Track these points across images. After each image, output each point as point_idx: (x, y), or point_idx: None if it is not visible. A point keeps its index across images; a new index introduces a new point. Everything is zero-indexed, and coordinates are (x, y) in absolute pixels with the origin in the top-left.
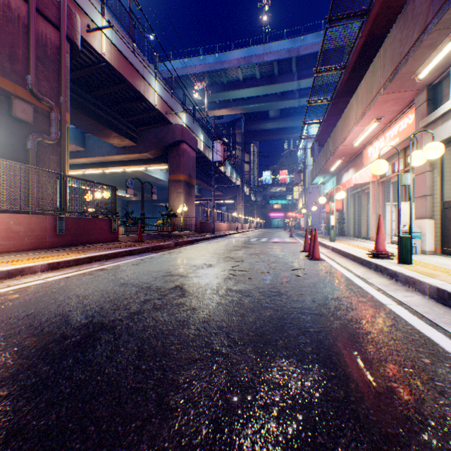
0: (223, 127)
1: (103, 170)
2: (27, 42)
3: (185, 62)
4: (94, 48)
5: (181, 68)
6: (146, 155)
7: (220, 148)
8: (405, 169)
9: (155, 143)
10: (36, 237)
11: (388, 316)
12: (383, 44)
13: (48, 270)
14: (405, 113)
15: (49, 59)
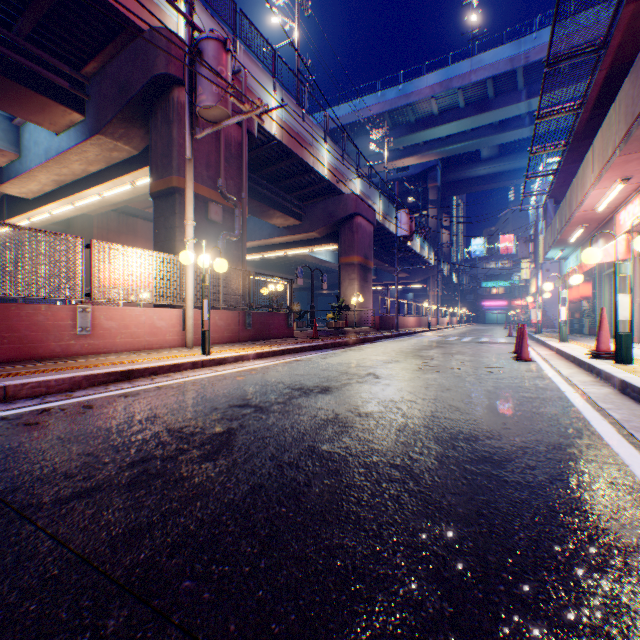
0: (408, 181)
1: (263, 255)
2: (218, 147)
3: (357, 103)
4: (265, 130)
5: (351, 112)
6: (312, 234)
7: (406, 219)
8: None
9: (323, 219)
10: (231, 331)
11: (555, 396)
12: (617, 95)
13: (256, 358)
14: None
15: (233, 157)
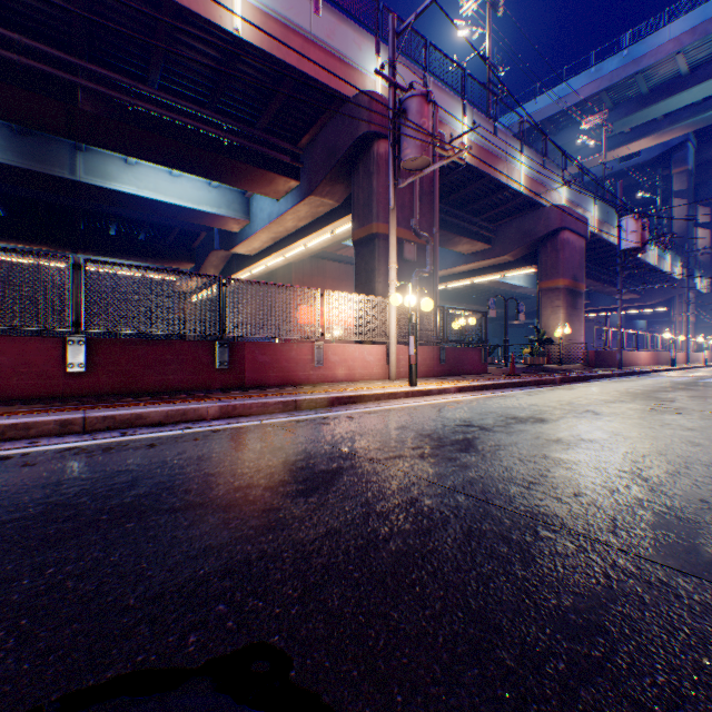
0: (637, 170)
1: (445, 286)
2: (410, 188)
3: (560, 90)
4: None
5: (552, 102)
6: (502, 258)
7: (633, 226)
8: None
9: (516, 240)
10: (426, 366)
11: None
12: None
13: (456, 392)
14: None
15: (424, 194)
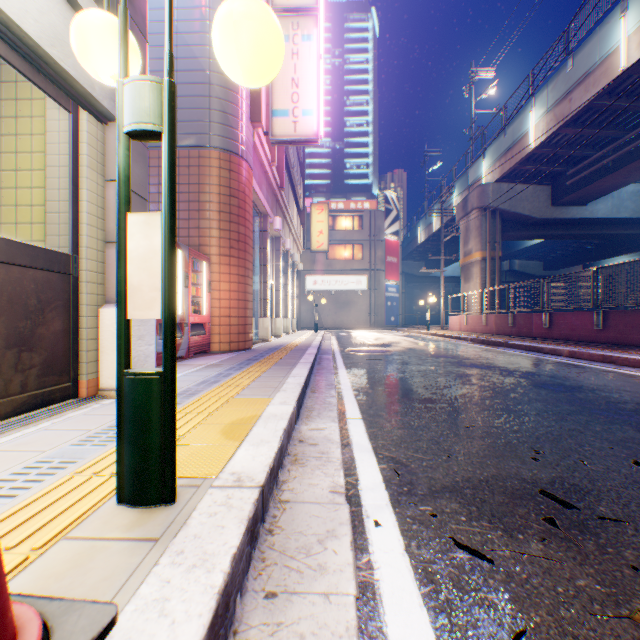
0: None
1: None
2: None
3: None
4: None
5: None
6: None
7: None
8: None
9: None
10: None
11: (369, 407)
12: None
13: None
14: None
15: None
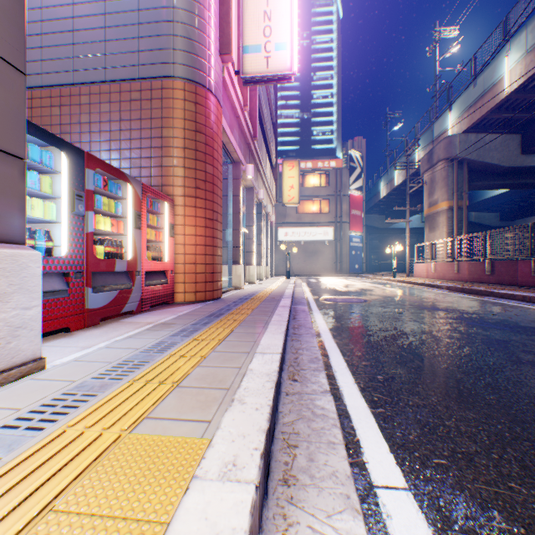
0: None
1: None
2: None
3: None
4: None
5: None
6: None
7: None
8: None
9: None
10: None
11: (402, 432)
12: None
13: None
14: None
15: None
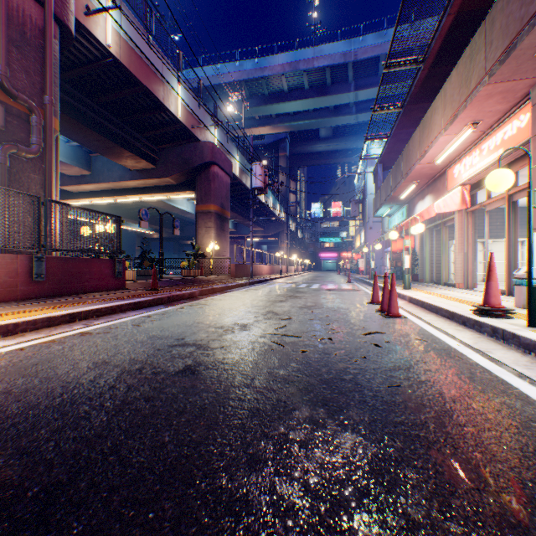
0: (263, 149)
1: (115, 200)
2: None
3: (218, 68)
4: (95, 37)
5: (213, 75)
6: (167, 180)
7: (261, 171)
8: (509, 192)
9: (179, 165)
10: None
11: None
12: (490, 12)
13: None
14: (514, 113)
15: (29, 44)
